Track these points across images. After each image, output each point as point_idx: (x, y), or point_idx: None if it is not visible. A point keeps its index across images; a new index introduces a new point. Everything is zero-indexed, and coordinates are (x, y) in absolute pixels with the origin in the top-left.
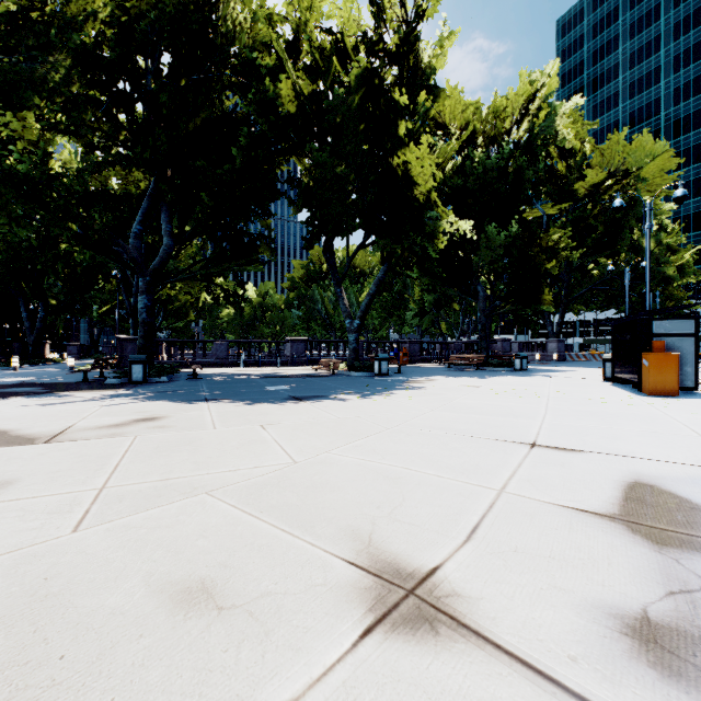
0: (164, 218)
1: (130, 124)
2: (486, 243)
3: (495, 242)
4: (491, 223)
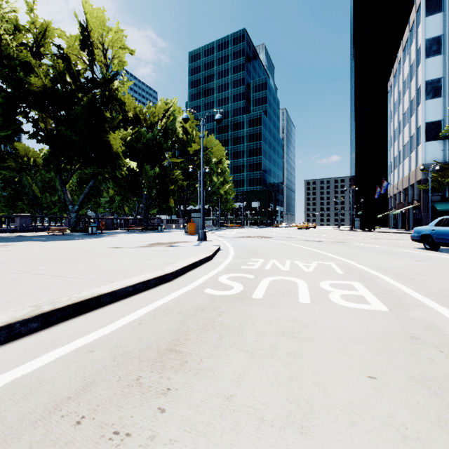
0: None
1: None
2: (146, 173)
3: (150, 174)
4: (149, 164)
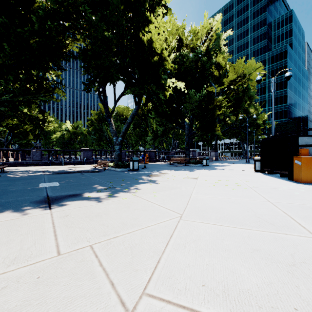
0: None
1: None
2: (189, 100)
3: (194, 99)
4: (191, 91)
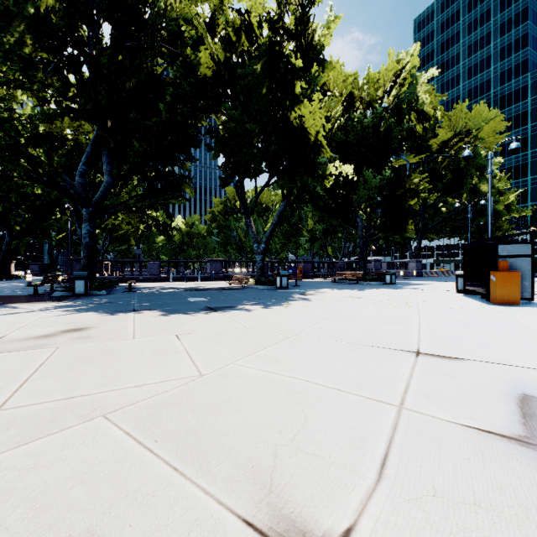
0: (105, 160)
1: (76, 82)
2: (364, 185)
3: (371, 184)
4: (367, 169)
